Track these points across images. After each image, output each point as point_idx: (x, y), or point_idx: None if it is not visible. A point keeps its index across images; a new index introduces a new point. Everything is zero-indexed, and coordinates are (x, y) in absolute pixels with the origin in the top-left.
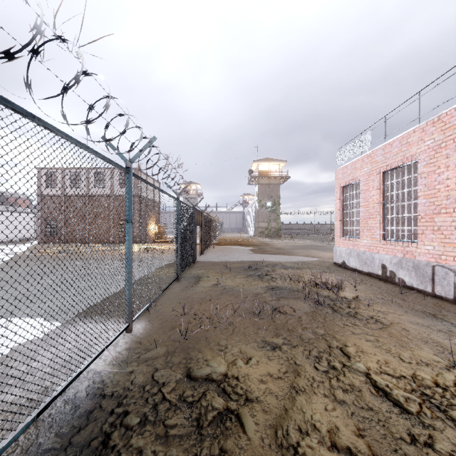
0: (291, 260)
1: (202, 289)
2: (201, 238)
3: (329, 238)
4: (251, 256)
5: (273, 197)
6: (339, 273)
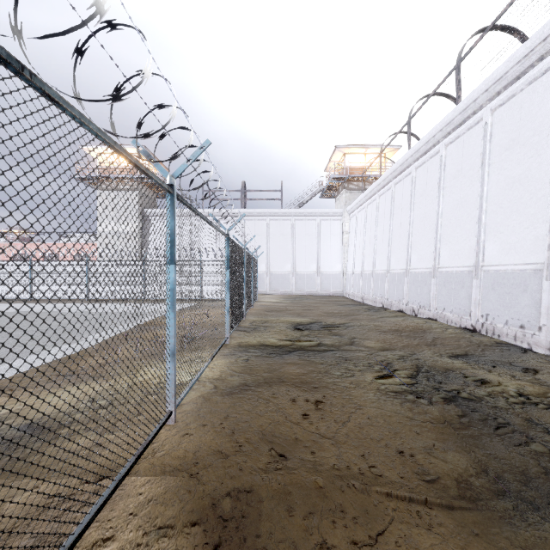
0: None
1: None
2: None
3: None
4: None
5: None
6: None
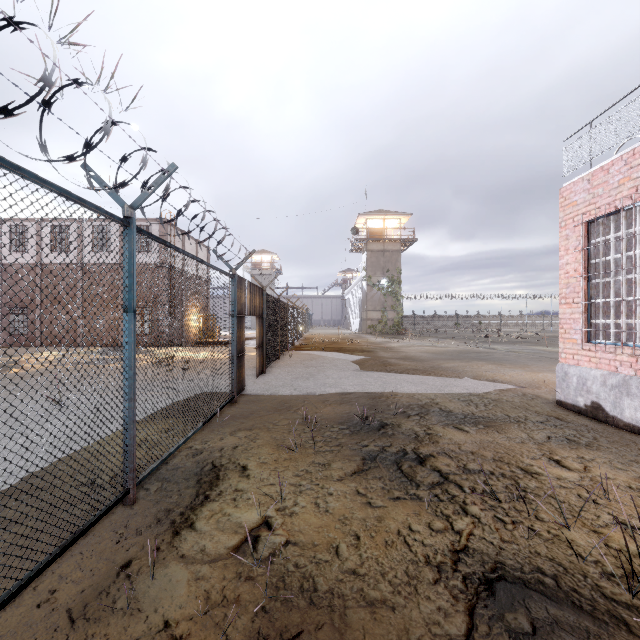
0: (450, 391)
1: (177, 599)
2: (260, 341)
3: (480, 336)
4: (361, 378)
5: (390, 272)
6: (626, 453)
